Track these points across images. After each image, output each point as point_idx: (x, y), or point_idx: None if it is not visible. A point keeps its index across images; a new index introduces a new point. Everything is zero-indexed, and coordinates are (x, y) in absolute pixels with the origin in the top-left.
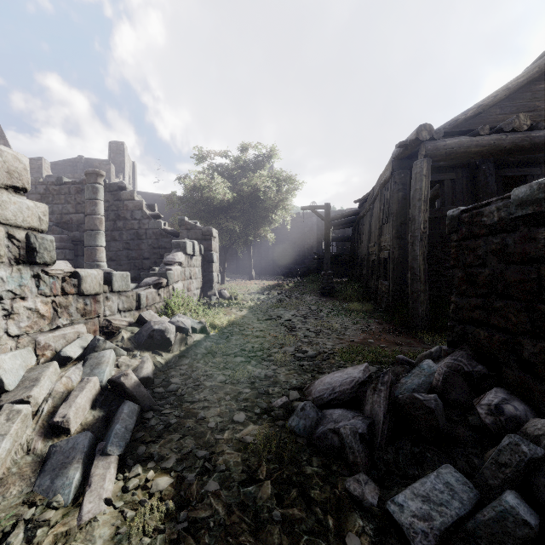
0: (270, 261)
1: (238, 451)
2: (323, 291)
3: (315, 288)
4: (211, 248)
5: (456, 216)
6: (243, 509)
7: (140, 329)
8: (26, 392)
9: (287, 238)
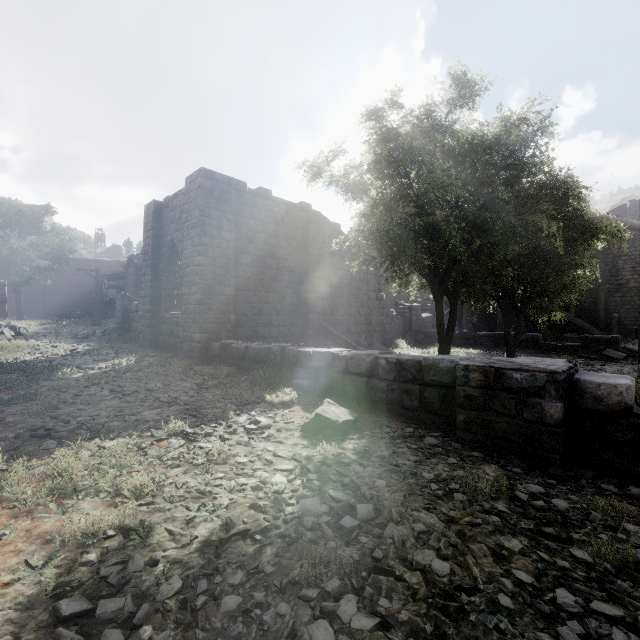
0: (39, 303)
1: (59, 339)
2: (94, 323)
3: (89, 323)
4: (5, 294)
5: (116, 296)
6: (63, 340)
7: (4, 326)
8: (1, 330)
9: (61, 280)
